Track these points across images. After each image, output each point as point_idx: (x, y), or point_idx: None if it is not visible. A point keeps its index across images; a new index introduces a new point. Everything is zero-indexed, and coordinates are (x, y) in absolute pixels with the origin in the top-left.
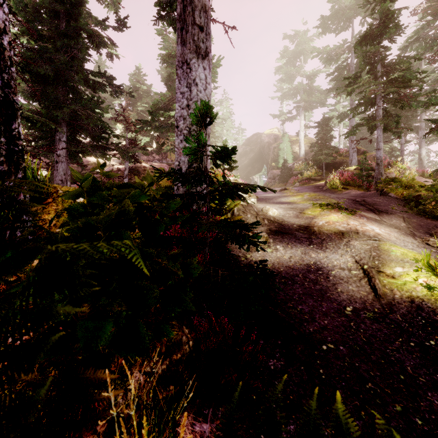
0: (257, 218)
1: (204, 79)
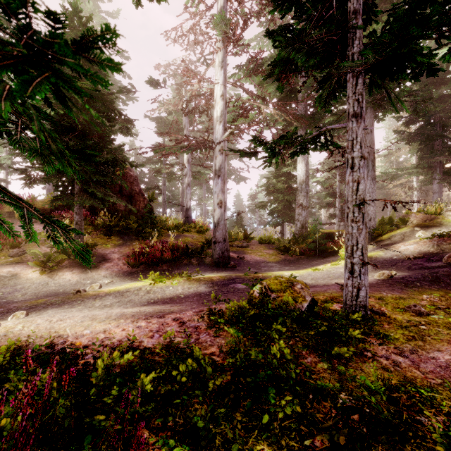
0: (398, 238)
1: None
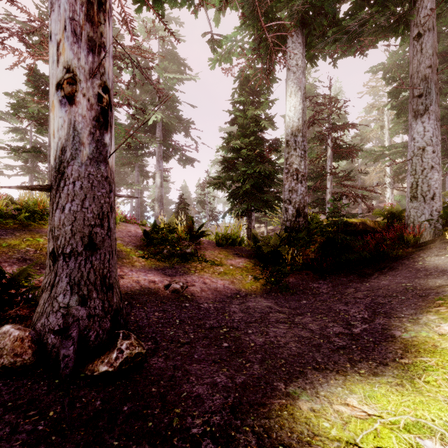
0: None
1: (422, 130)
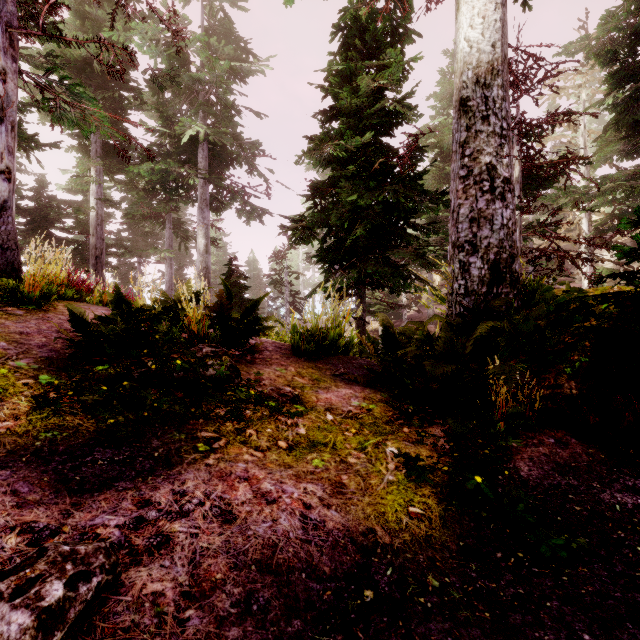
0: None
1: None
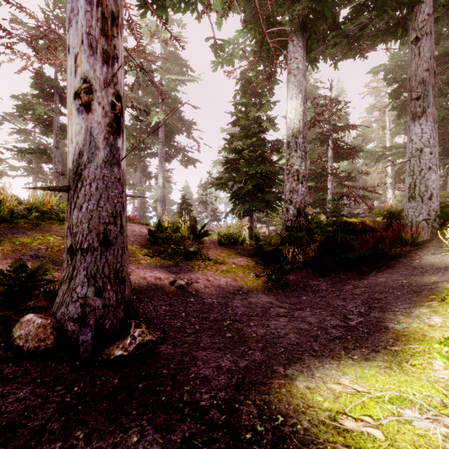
0: None
1: (419, 132)
